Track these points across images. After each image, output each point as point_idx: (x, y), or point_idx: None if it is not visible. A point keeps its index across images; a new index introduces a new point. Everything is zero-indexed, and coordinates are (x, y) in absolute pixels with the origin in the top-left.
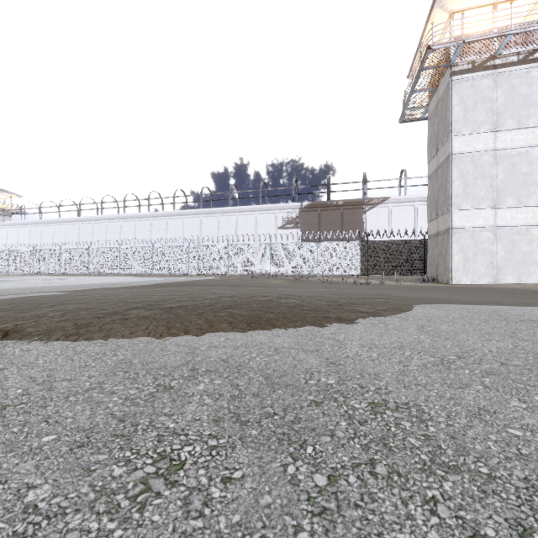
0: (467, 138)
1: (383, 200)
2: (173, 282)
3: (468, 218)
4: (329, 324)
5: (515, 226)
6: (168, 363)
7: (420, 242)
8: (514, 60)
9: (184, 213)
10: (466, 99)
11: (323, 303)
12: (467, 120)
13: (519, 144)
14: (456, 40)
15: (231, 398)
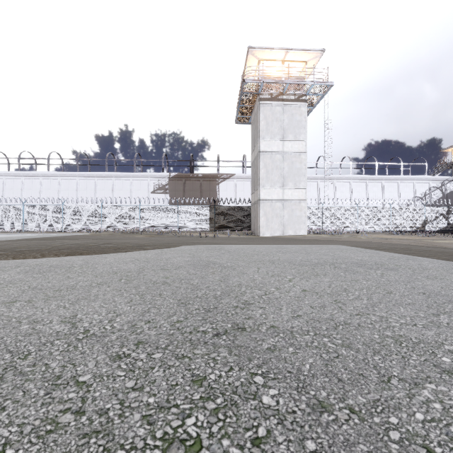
0: (268, 142)
1: (230, 176)
2: (42, 237)
3: (269, 194)
4: (116, 253)
5: (293, 200)
6: (7, 266)
7: (249, 208)
8: (293, 98)
9: (60, 174)
10: (268, 117)
11: (129, 245)
12: (268, 131)
13: (295, 150)
14: (259, 80)
15: (29, 270)
